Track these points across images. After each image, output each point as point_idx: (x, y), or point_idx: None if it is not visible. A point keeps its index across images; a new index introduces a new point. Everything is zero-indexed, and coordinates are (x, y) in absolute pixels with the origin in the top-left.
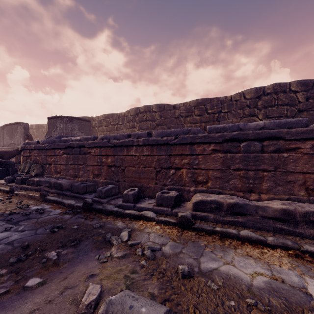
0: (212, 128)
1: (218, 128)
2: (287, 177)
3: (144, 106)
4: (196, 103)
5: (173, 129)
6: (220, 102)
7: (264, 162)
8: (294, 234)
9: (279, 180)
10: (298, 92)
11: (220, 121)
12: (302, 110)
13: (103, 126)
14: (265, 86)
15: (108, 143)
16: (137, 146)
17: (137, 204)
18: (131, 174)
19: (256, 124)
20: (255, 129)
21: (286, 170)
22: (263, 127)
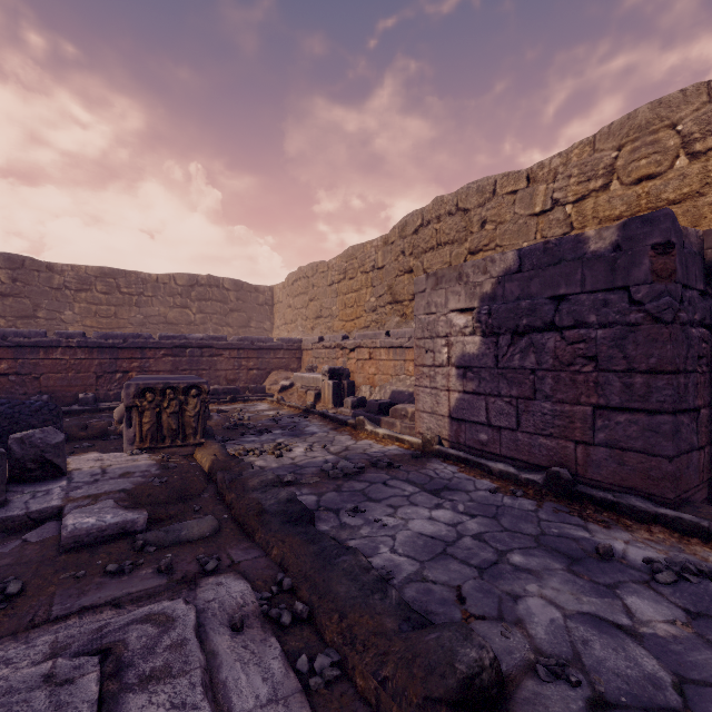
0: (163, 335)
1: (169, 336)
2: (217, 373)
3: None
4: (99, 273)
5: (121, 333)
6: (142, 280)
7: (203, 364)
8: (219, 400)
9: (212, 376)
10: (231, 291)
11: (142, 308)
12: (234, 310)
13: None
14: (200, 275)
15: (4, 341)
16: (67, 348)
17: (101, 405)
18: (54, 382)
19: (198, 336)
20: (197, 340)
21: (216, 368)
22: (202, 339)
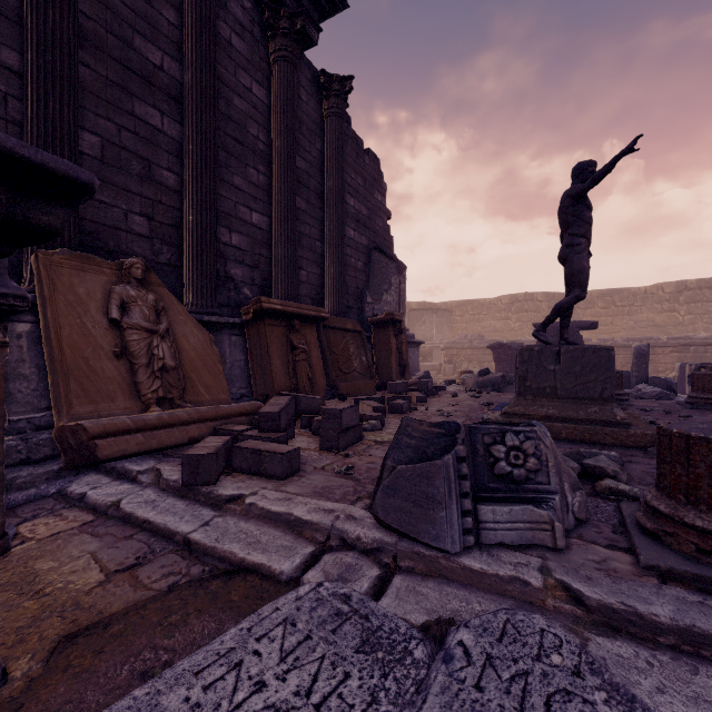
0: (669, 337)
1: (674, 338)
2: None
3: (524, 293)
4: (599, 294)
5: (637, 337)
6: (632, 294)
7: (706, 358)
8: None
9: None
10: None
11: (631, 316)
12: None
13: (455, 316)
14: (688, 280)
15: None
16: None
17: None
18: None
19: (701, 336)
20: (700, 339)
21: None
22: (705, 339)
